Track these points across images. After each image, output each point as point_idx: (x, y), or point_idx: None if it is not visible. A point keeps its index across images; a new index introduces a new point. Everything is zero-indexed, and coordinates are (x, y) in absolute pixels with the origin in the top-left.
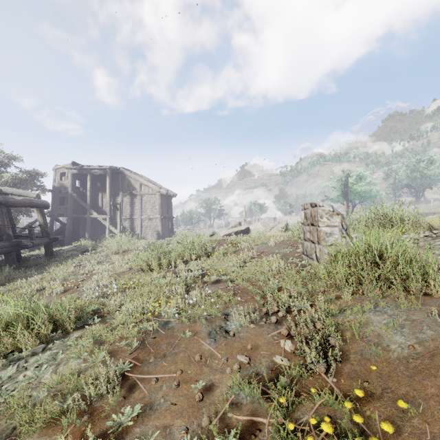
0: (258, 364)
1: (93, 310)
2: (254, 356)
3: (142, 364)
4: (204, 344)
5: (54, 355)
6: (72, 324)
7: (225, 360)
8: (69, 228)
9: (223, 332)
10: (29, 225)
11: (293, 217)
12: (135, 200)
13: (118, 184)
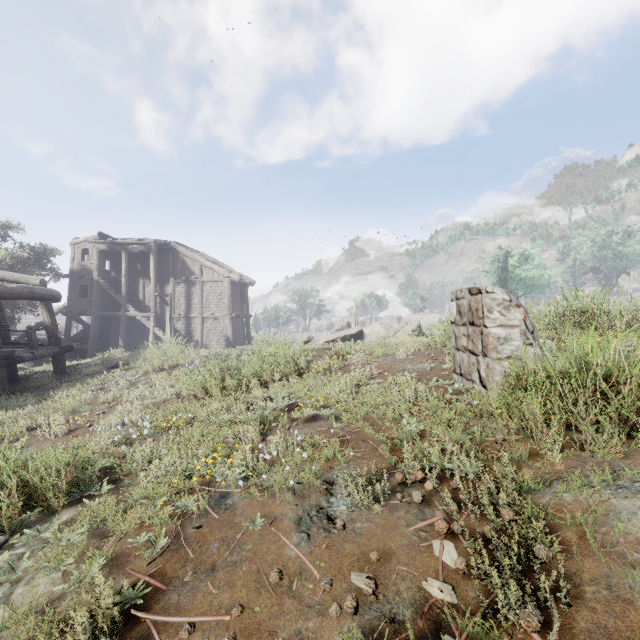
0: (392, 596)
1: (106, 467)
2: (383, 576)
3: (169, 587)
4: (288, 545)
5: (17, 558)
6: (61, 496)
7: (327, 585)
8: (95, 332)
9: (323, 519)
10: (28, 327)
11: (427, 316)
12: (192, 290)
13: (168, 266)
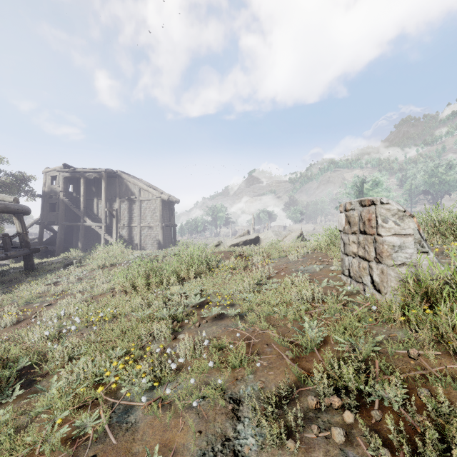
0: None
1: (31, 364)
2: None
3: None
4: None
5: None
6: None
7: None
8: (61, 237)
9: None
10: (3, 234)
11: (305, 225)
12: (133, 206)
13: (115, 189)
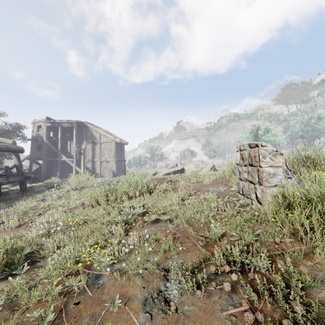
0: None
1: (32, 251)
2: None
3: None
4: (136, 324)
5: None
6: None
7: None
8: (44, 168)
9: (161, 301)
10: (5, 166)
11: (216, 160)
12: (95, 147)
13: (83, 134)
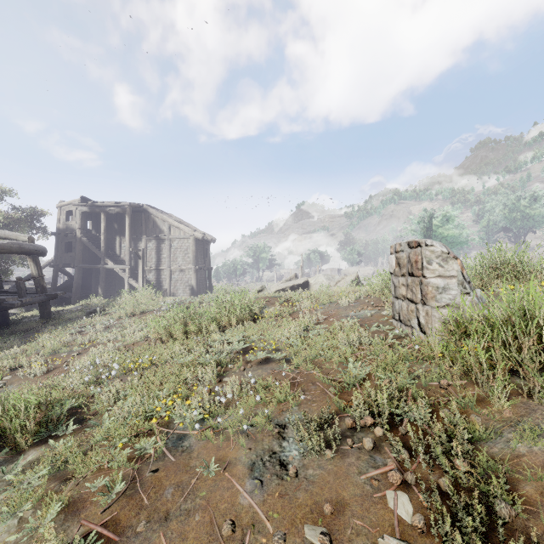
0: None
1: (75, 406)
2: (337, 530)
3: (122, 538)
4: (241, 493)
5: None
6: (28, 436)
7: (280, 540)
8: (78, 282)
9: (275, 465)
10: (17, 278)
11: (363, 268)
12: (162, 246)
13: (141, 226)
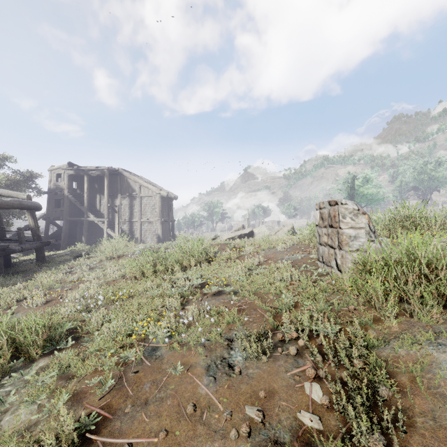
0: (275, 424)
1: (71, 328)
2: (269, 409)
3: (114, 416)
4: (200, 386)
5: (6, 394)
6: (38, 349)
7: (228, 415)
8: (65, 232)
9: (225, 367)
10: (18, 228)
11: (298, 220)
12: (134, 202)
13: (117, 186)
